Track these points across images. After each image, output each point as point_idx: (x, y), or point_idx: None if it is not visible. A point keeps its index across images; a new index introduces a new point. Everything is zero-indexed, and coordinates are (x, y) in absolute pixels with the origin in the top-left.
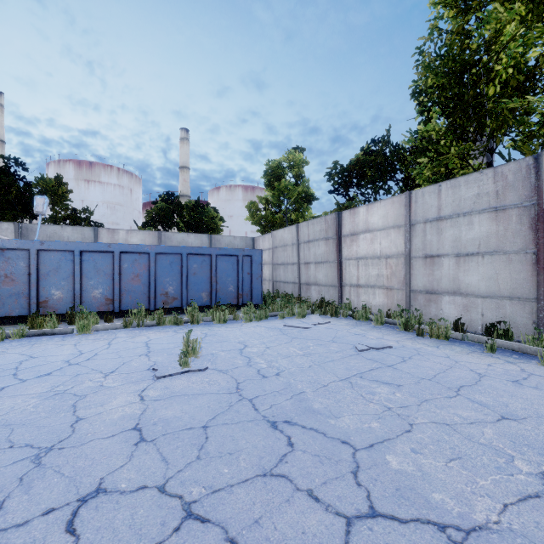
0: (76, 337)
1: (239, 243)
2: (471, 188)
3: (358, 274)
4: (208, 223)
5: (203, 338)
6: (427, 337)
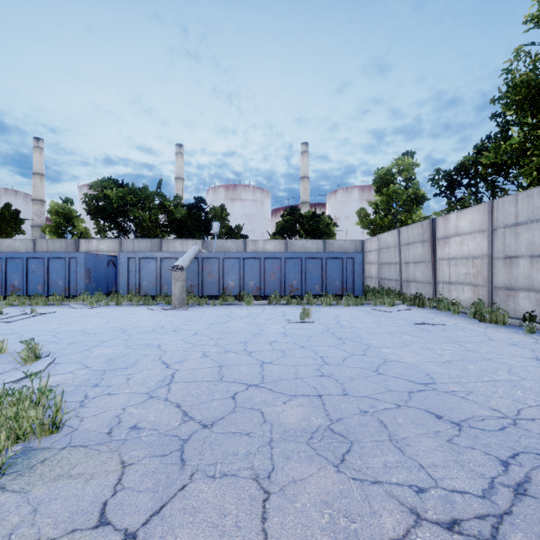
0: (245, 307)
1: (349, 245)
2: None
3: (449, 273)
4: (323, 230)
5: (314, 312)
6: (488, 323)
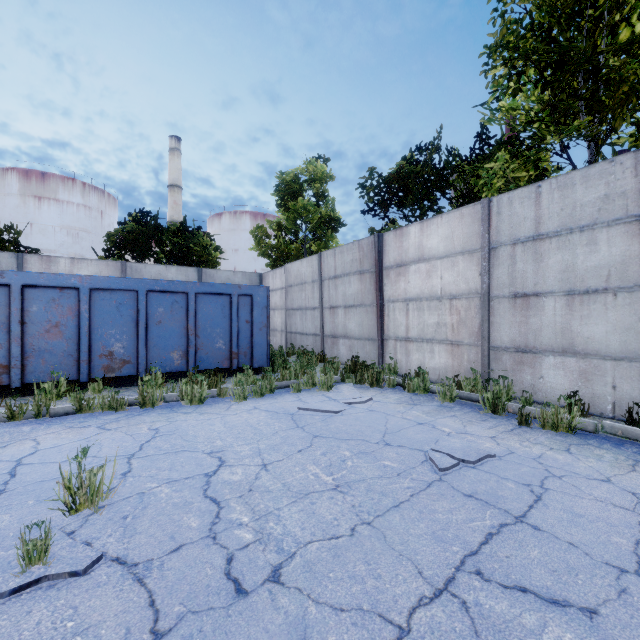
0: None
1: (240, 281)
2: (593, 187)
3: (407, 323)
4: (199, 254)
5: (145, 444)
6: (535, 428)
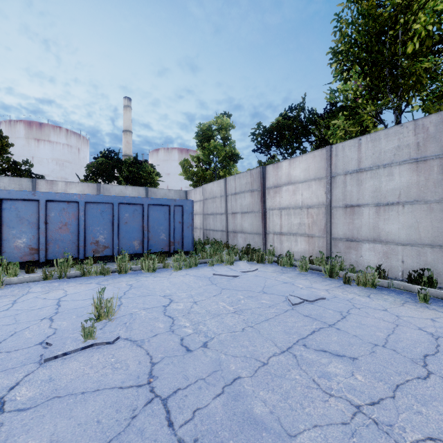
0: None
1: (173, 195)
2: (391, 140)
3: (281, 223)
4: (146, 178)
5: (126, 292)
6: (353, 285)
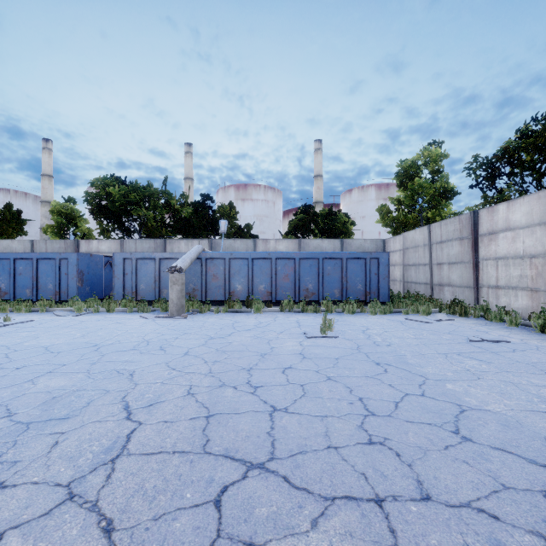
0: (254, 315)
1: (369, 245)
2: None
3: (497, 275)
4: (340, 229)
5: (335, 322)
6: None
